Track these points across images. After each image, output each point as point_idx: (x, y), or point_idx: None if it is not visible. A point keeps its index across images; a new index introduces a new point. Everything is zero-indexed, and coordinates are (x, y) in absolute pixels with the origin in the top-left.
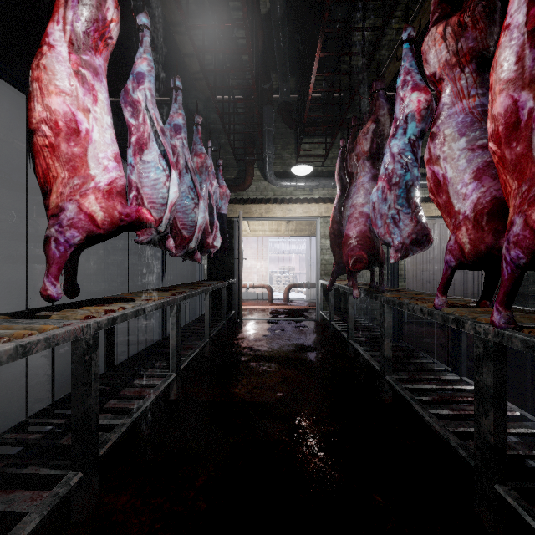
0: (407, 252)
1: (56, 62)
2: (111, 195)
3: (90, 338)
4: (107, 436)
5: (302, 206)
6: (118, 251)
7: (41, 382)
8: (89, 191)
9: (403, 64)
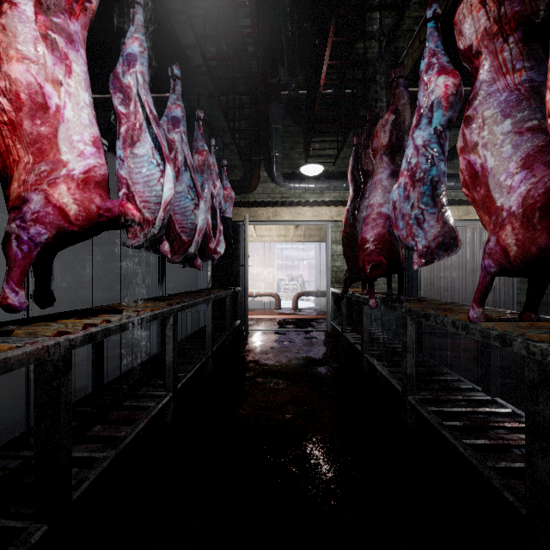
0: (432, 257)
1: (19, 25)
2: (89, 187)
3: (59, 360)
4: (84, 474)
5: (311, 210)
6: (116, 257)
7: (24, 401)
8: (62, 183)
9: (427, 45)
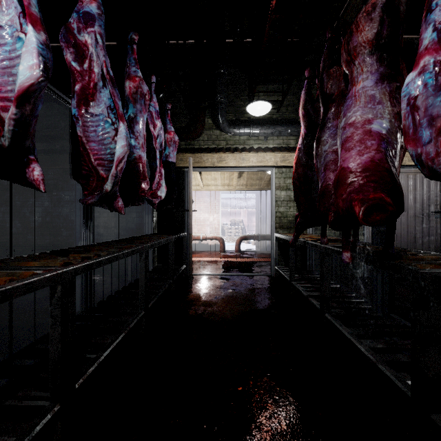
0: None
1: None
2: None
3: None
4: None
5: (256, 155)
6: (63, 203)
7: None
8: None
9: None
